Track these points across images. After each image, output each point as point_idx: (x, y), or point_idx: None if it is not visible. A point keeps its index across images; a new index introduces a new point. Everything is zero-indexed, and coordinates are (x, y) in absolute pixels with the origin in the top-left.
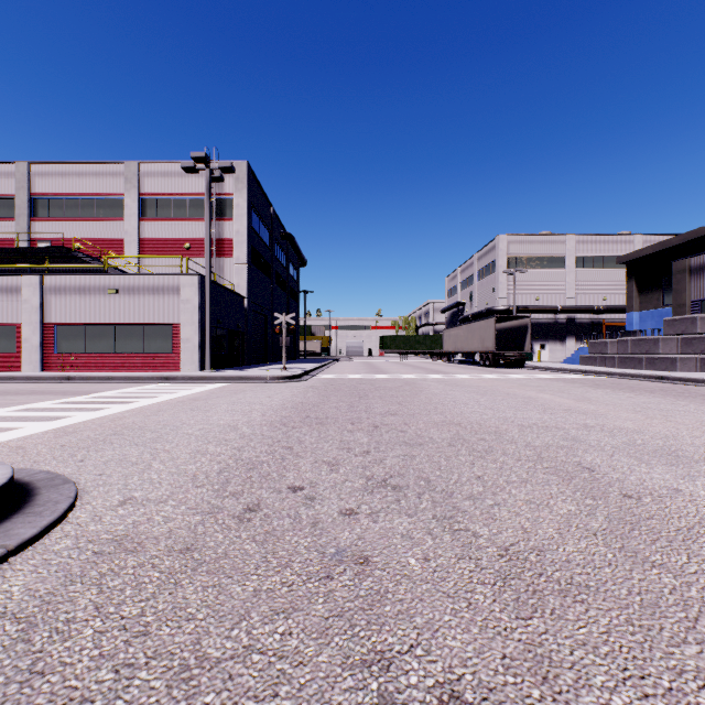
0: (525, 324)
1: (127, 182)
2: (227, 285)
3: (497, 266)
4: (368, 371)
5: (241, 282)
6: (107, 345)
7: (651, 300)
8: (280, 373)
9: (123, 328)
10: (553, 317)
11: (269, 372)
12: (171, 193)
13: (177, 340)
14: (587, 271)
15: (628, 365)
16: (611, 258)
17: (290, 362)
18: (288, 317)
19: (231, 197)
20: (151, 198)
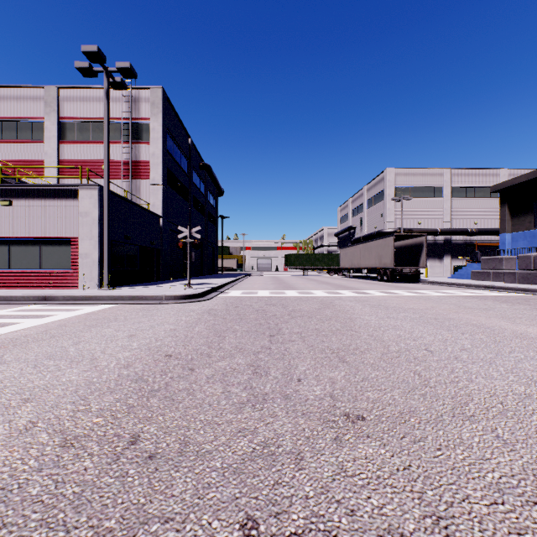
0: (420, 242)
1: (46, 105)
2: (143, 205)
3: (385, 194)
4: (277, 287)
5: (157, 202)
6: (0, 260)
7: (523, 222)
8: (181, 291)
9: (18, 243)
10: (433, 238)
11: (171, 290)
12: (89, 117)
13: (76, 256)
14: (461, 199)
15: (532, 280)
16: (481, 188)
17: (206, 277)
18: (192, 231)
19: (147, 122)
20: (70, 122)
